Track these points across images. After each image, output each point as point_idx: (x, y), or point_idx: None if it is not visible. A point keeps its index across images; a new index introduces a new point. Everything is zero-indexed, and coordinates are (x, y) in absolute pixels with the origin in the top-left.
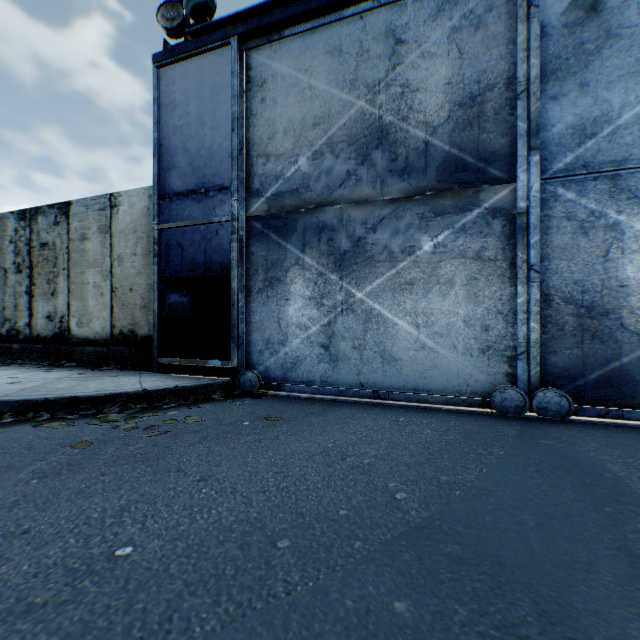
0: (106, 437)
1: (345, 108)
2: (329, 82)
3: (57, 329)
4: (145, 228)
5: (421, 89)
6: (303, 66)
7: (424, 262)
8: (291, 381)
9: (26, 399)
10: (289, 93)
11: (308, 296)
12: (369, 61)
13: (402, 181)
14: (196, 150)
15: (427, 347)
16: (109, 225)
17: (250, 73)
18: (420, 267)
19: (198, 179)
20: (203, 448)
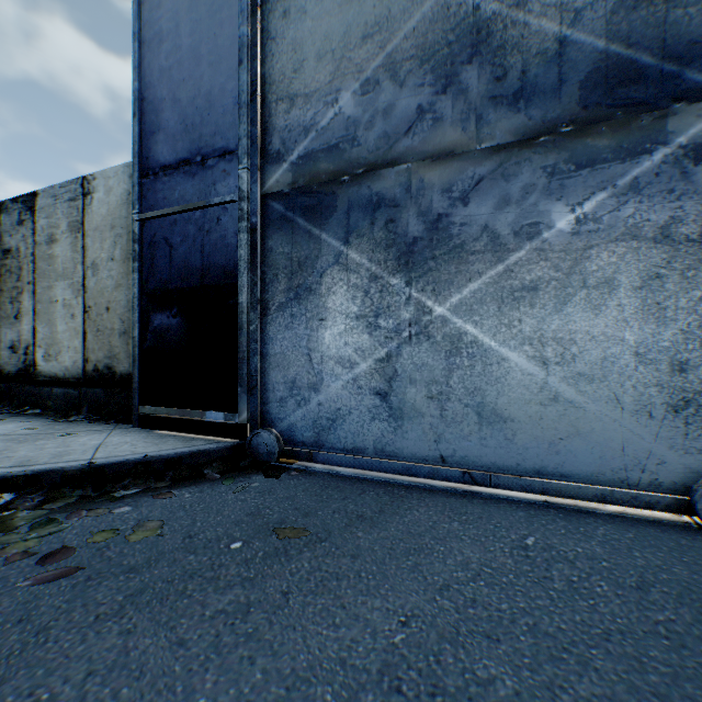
0: None
1: (415, 2)
2: None
3: (21, 363)
4: (125, 221)
5: None
6: None
7: (557, 250)
8: (328, 447)
9: None
10: None
11: (354, 313)
12: None
13: (515, 114)
14: (189, 100)
15: (562, 399)
16: (81, 220)
17: None
18: (549, 259)
19: (192, 143)
20: (115, 638)
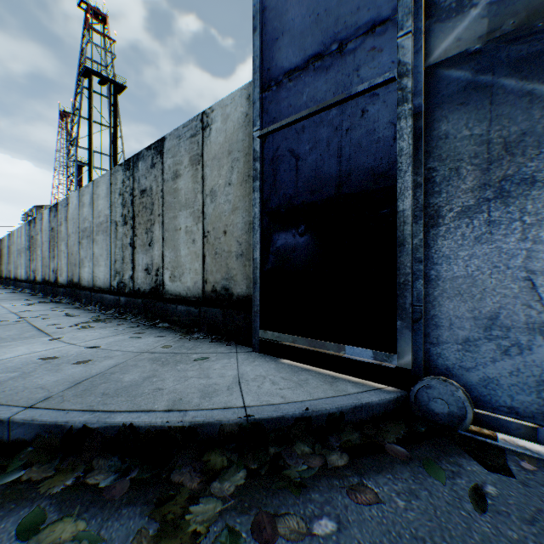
0: None
1: None
2: None
3: (152, 283)
4: (241, 145)
5: None
6: None
7: None
8: None
9: (54, 421)
10: None
11: None
12: None
13: None
14: None
15: None
16: (200, 153)
17: None
18: None
19: (325, 32)
20: None
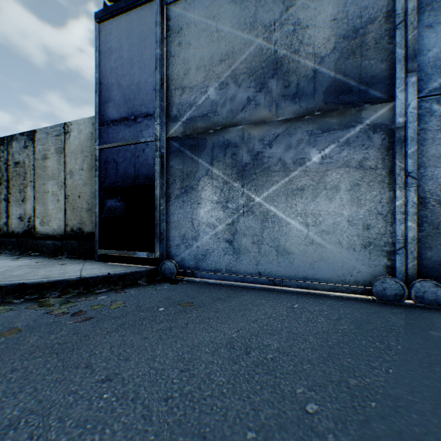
0: (36, 323)
1: (246, 45)
2: (233, 25)
3: (26, 227)
4: (90, 149)
5: (310, 26)
6: (211, 14)
7: (313, 171)
8: (202, 269)
9: None
10: (200, 37)
11: (216, 200)
12: (266, 6)
13: (294, 104)
14: (127, 86)
15: (315, 243)
16: (63, 147)
17: (169, 23)
18: (309, 175)
19: (129, 109)
20: (118, 337)
